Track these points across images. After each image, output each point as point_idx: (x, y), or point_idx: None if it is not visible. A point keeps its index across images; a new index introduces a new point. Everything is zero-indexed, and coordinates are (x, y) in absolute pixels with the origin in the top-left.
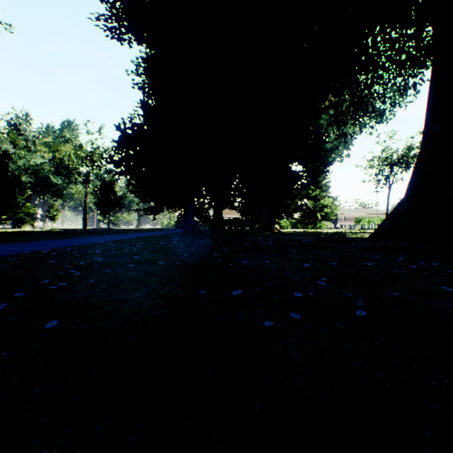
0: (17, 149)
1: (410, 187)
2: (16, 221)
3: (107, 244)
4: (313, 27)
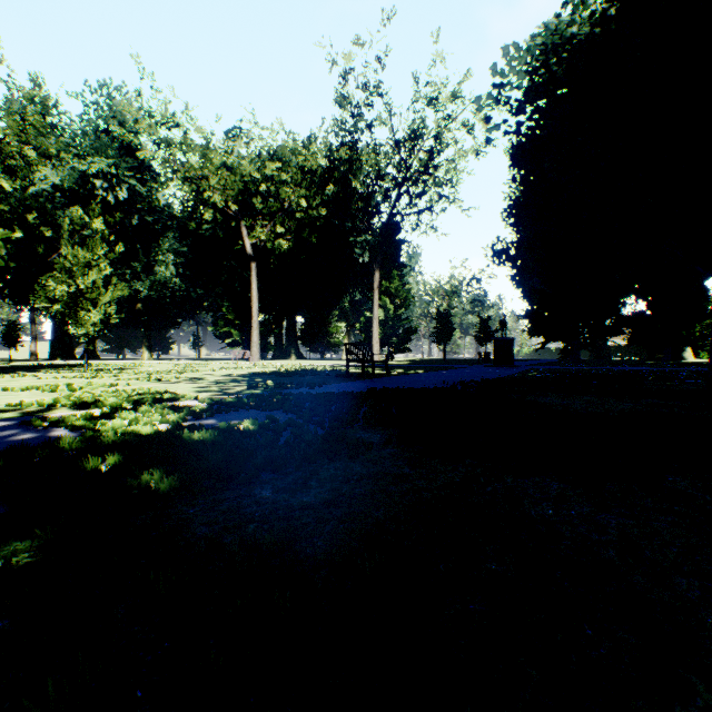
0: None
1: None
2: None
3: None
4: None
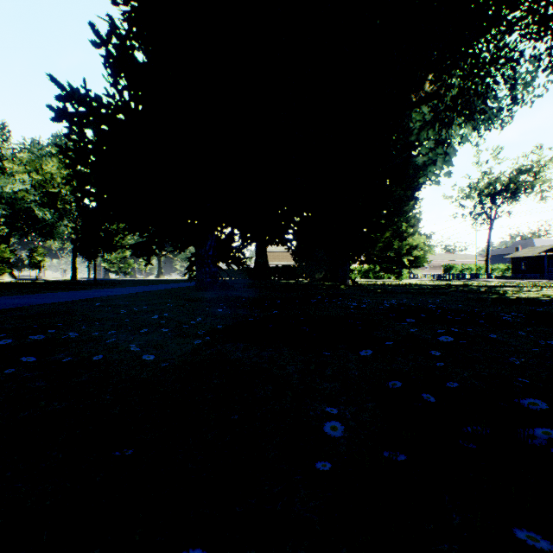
0: None
1: None
2: None
3: None
4: None
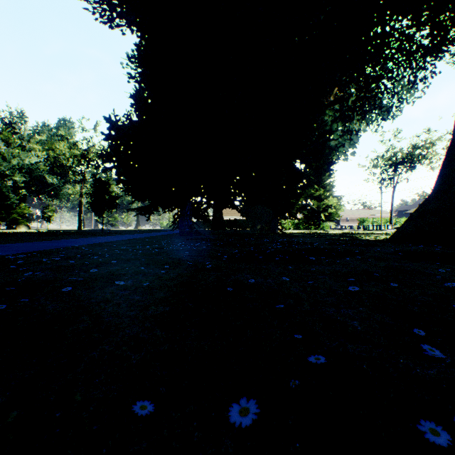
0: (11, 148)
1: (439, 182)
2: (10, 221)
3: (82, 248)
4: (319, 14)
